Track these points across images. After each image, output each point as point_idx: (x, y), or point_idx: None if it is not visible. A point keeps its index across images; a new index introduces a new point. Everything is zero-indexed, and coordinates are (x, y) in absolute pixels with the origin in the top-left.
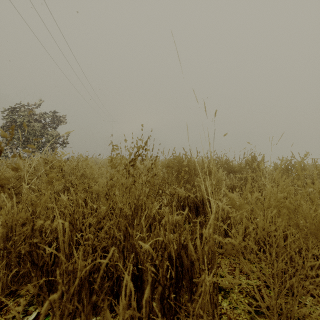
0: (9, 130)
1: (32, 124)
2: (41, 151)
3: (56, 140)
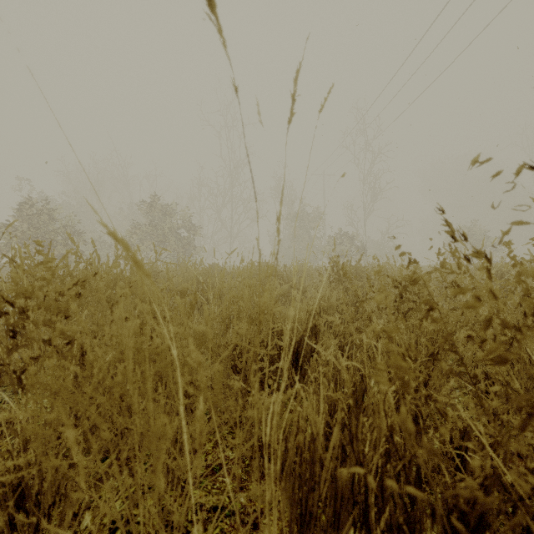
0: None
1: None
2: None
3: None
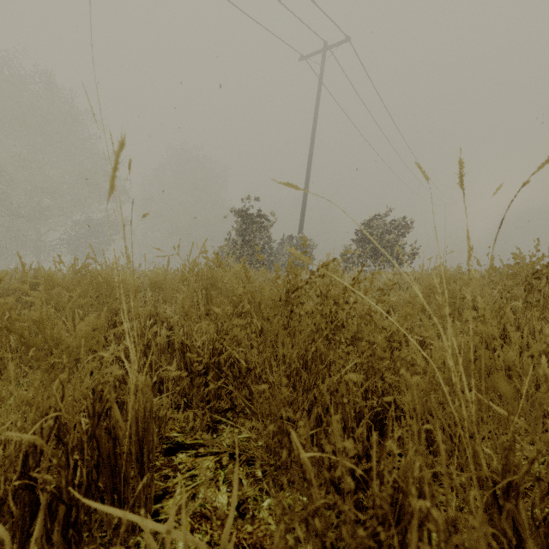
0: (358, 244)
1: (386, 236)
2: (393, 264)
3: (403, 251)
